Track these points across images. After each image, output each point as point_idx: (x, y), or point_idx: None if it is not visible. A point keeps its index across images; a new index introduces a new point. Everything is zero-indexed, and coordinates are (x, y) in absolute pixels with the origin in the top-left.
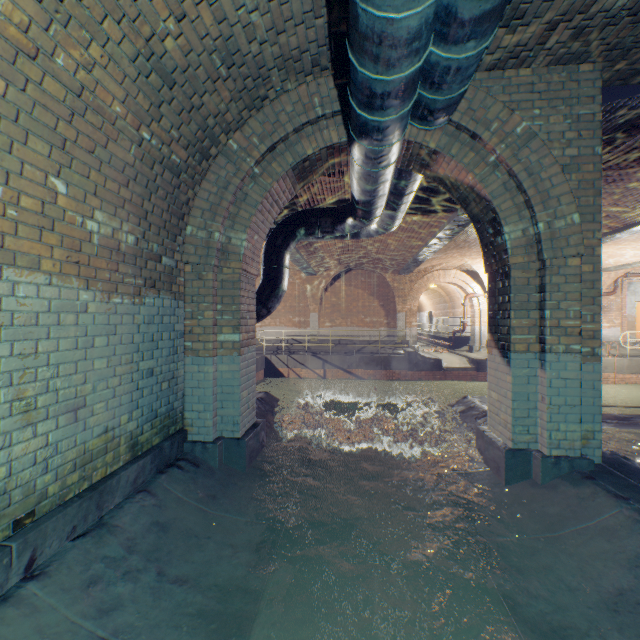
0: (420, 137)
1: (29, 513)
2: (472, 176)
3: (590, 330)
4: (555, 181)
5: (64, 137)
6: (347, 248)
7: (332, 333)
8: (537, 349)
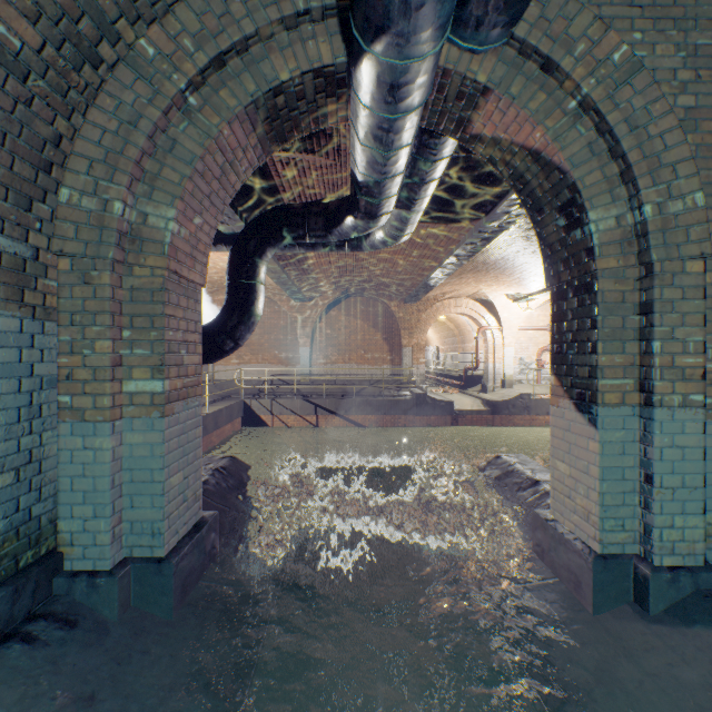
0: (463, 64)
1: None
2: (542, 131)
3: None
4: (669, 140)
5: None
6: (345, 268)
7: (327, 372)
8: (636, 401)
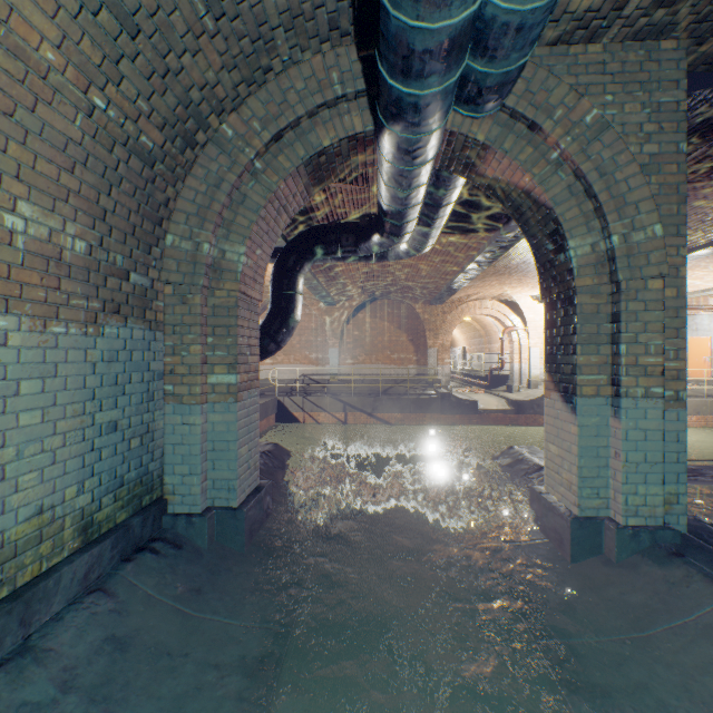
0: (465, 127)
1: None
2: (530, 177)
3: (673, 369)
4: (633, 183)
5: None
6: (372, 274)
7: (354, 371)
8: (609, 393)
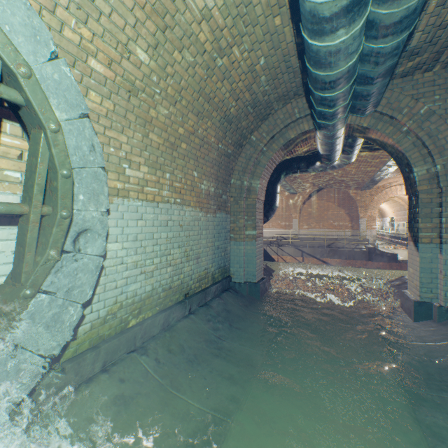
0: (357, 121)
1: (187, 293)
2: (391, 140)
3: None
4: None
5: (197, 156)
6: (318, 175)
7: (308, 233)
8: (438, 242)
